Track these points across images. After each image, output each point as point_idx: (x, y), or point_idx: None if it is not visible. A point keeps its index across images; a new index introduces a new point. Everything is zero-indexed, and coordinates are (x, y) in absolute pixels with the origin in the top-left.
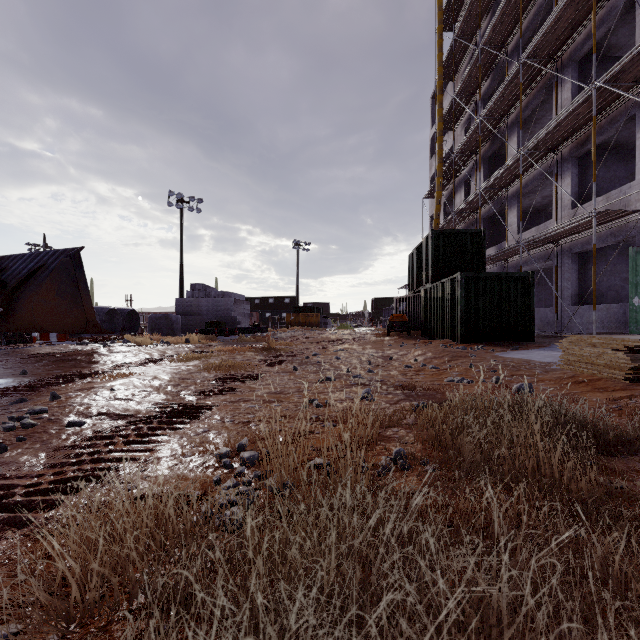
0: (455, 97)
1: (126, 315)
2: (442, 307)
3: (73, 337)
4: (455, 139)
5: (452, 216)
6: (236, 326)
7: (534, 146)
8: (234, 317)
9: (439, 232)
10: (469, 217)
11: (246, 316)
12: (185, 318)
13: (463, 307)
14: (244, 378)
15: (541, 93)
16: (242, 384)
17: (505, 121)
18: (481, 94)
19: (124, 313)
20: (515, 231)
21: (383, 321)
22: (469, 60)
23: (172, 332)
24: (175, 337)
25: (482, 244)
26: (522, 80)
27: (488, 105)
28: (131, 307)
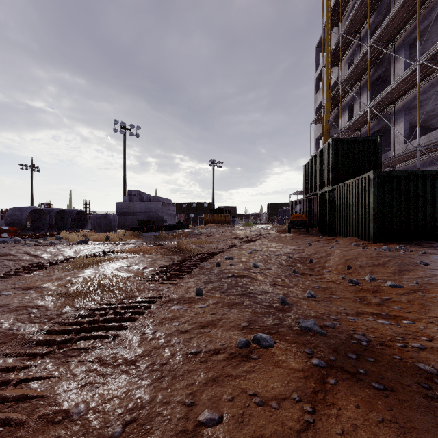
0: (342, 34)
1: (76, 215)
2: (346, 207)
3: (25, 233)
4: (339, 74)
5: (339, 134)
6: (163, 224)
7: (434, 55)
8: (162, 216)
9: (338, 140)
10: (353, 134)
11: (172, 216)
12: (123, 217)
13: (376, 206)
14: (98, 327)
15: (433, 12)
16: (71, 359)
17: (391, 46)
18: (365, 31)
19: (73, 213)
20: (402, 141)
21: (278, 220)
22: (352, 6)
23: (110, 229)
24: (99, 234)
25: (378, 150)
26: (415, 1)
27: (379, 30)
28: (88, 209)
